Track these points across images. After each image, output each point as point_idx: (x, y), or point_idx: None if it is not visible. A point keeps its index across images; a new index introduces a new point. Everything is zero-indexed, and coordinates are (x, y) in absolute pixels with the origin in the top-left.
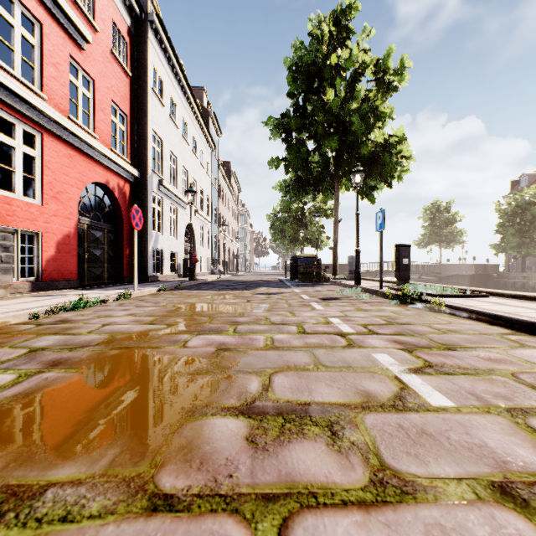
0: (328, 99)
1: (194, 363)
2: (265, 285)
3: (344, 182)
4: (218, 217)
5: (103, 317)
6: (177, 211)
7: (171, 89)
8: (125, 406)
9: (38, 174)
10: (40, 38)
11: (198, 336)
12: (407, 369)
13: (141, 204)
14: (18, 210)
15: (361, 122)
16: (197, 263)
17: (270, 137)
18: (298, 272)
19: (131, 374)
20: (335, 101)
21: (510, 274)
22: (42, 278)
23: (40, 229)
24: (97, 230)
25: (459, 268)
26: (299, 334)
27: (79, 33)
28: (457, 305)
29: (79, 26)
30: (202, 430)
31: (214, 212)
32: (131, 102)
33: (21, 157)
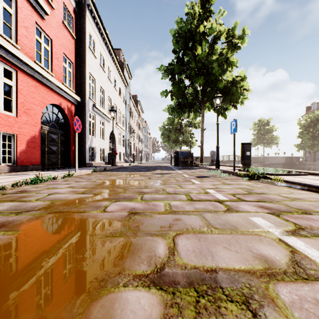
0: (198, 53)
1: (111, 226)
2: (159, 168)
3: (207, 105)
4: (129, 128)
5: (50, 189)
6: (105, 123)
7: (100, 48)
8: (41, 274)
9: (14, 97)
10: (15, 9)
11: (115, 202)
12: (285, 232)
13: (82, 118)
14: (0, 119)
15: (218, 68)
16: (117, 155)
17: (162, 78)
18: (179, 161)
19: (57, 237)
20: (202, 54)
21: (306, 162)
22: (17, 163)
23: (15, 132)
24: (54, 134)
25: (275, 159)
26: (188, 201)
27: (42, 9)
28: (292, 180)
29: (42, 4)
30: (113, 308)
31: (127, 125)
32: (75, 55)
33: (2, 85)
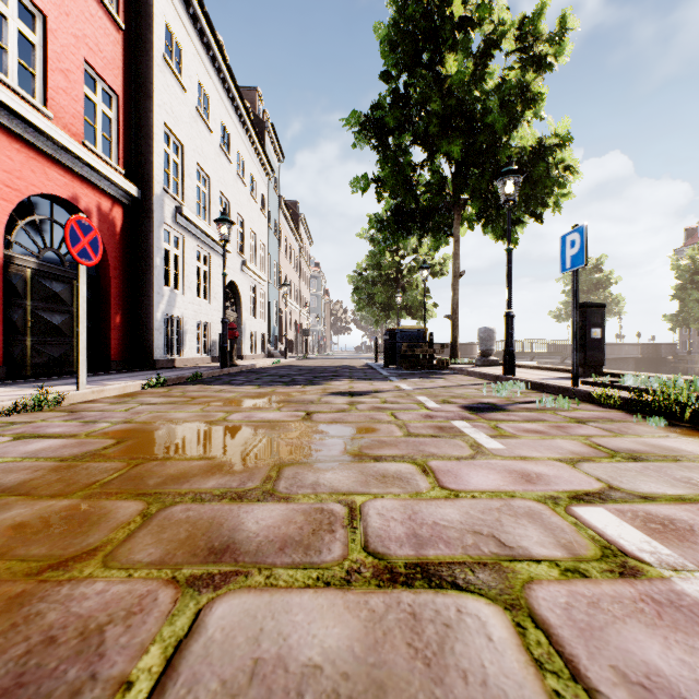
0: (449, 72)
1: None
2: (346, 374)
3: (467, 216)
4: (278, 276)
5: None
6: (211, 260)
7: (199, 68)
8: None
9: None
10: None
11: None
12: None
13: (144, 242)
14: None
15: (501, 110)
16: (245, 340)
17: (354, 144)
18: (397, 354)
19: None
20: (460, 75)
21: (694, 357)
22: None
23: None
24: (56, 281)
25: (620, 349)
26: None
27: None
28: None
29: None
30: None
31: (273, 268)
32: (125, 74)
33: None
